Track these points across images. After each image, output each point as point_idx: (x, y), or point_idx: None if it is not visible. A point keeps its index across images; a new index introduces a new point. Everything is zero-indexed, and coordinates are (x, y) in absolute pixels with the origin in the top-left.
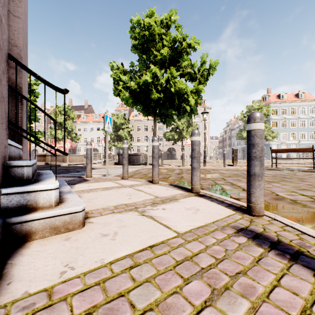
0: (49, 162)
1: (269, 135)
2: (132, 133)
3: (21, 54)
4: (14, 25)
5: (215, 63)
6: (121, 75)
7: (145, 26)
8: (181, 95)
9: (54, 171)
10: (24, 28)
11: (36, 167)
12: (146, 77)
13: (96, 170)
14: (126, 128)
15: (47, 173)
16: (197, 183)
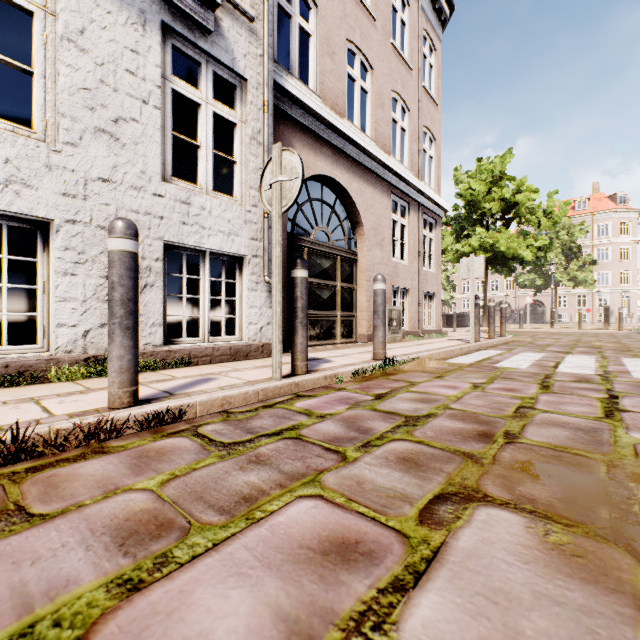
0: None
1: None
2: (453, 276)
3: None
4: None
5: (566, 203)
6: (445, 238)
7: (471, 187)
8: (515, 250)
9: None
10: None
11: None
12: (472, 242)
13: None
14: (443, 272)
15: None
16: None
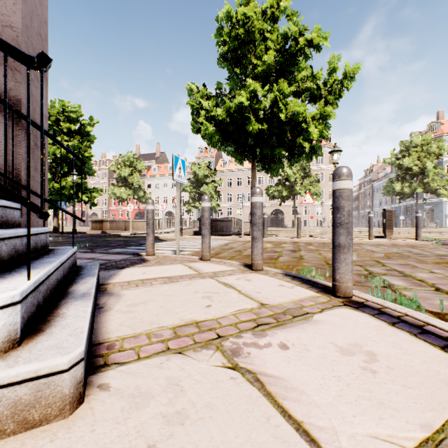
0: (107, 230)
1: (443, 187)
2: (220, 189)
3: (20, 40)
4: None
5: (354, 69)
6: (202, 100)
7: (238, 20)
8: (297, 124)
9: (108, 244)
10: (30, 1)
11: (38, 241)
12: (241, 98)
13: (166, 242)
14: (211, 182)
15: (57, 253)
16: (347, 278)
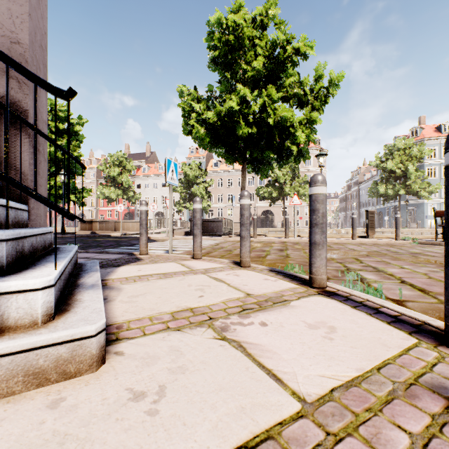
0: (97, 230)
1: (424, 190)
2: (211, 189)
3: (27, 56)
4: (14, 8)
5: (339, 77)
6: (193, 103)
7: (229, 27)
8: (285, 128)
9: (99, 244)
10: (34, 17)
11: (46, 240)
12: (231, 103)
13: (157, 242)
14: (202, 183)
15: (64, 251)
16: (322, 271)
